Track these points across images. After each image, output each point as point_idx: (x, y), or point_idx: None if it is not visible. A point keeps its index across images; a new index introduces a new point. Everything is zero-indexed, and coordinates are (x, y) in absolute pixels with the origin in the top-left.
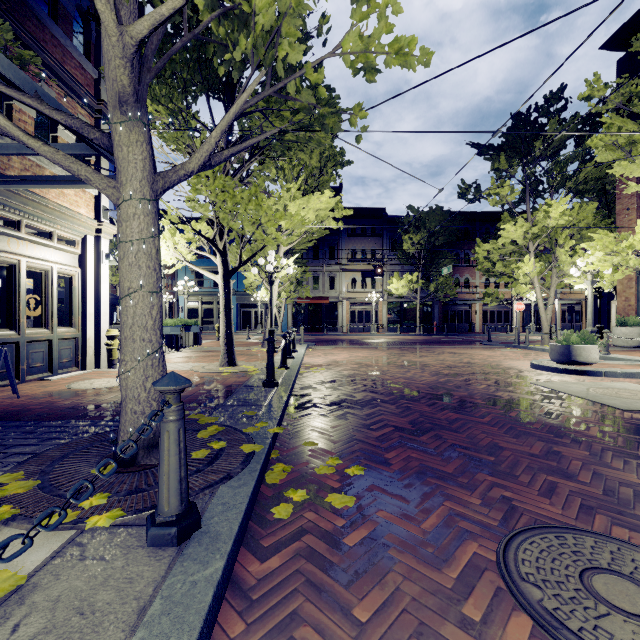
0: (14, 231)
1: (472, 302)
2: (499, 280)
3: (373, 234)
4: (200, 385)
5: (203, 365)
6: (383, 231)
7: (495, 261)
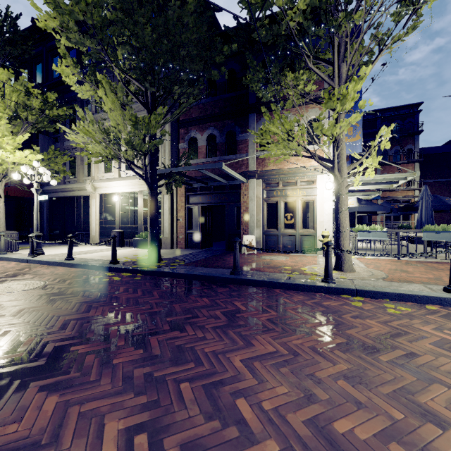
0: (275, 188)
1: None
2: None
3: None
4: (257, 266)
5: None
6: None
7: None
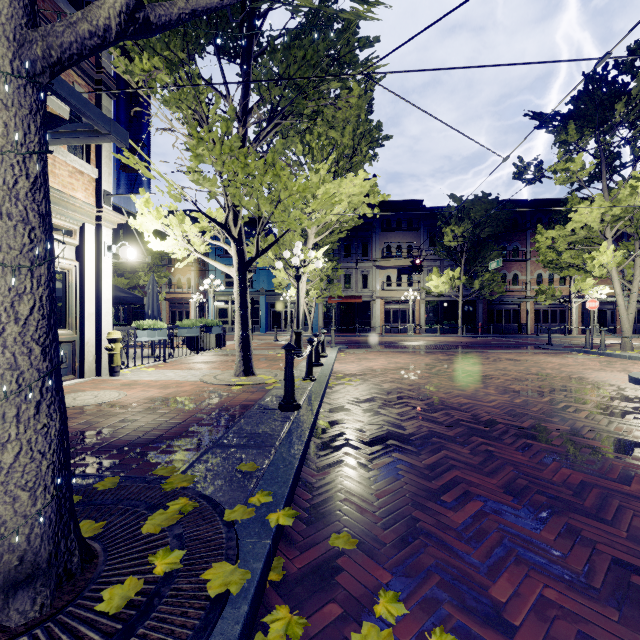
0: None
1: (522, 300)
2: (563, 274)
3: (409, 228)
4: (201, 404)
5: (216, 373)
6: (420, 224)
7: (561, 250)
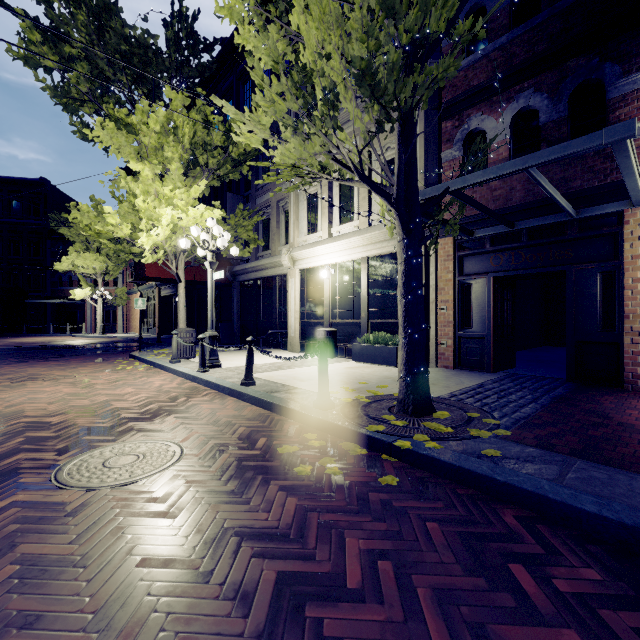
0: None
1: None
2: None
3: None
4: None
5: None
6: None
7: None
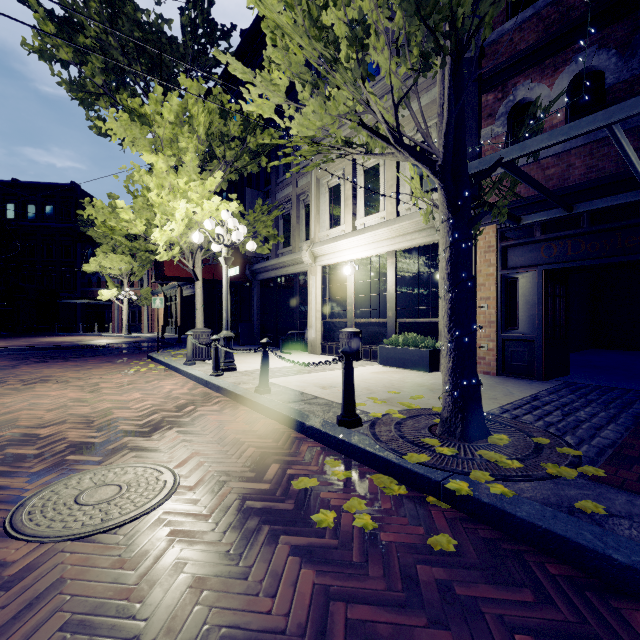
0: None
1: None
2: None
3: None
4: None
5: None
6: None
7: None
